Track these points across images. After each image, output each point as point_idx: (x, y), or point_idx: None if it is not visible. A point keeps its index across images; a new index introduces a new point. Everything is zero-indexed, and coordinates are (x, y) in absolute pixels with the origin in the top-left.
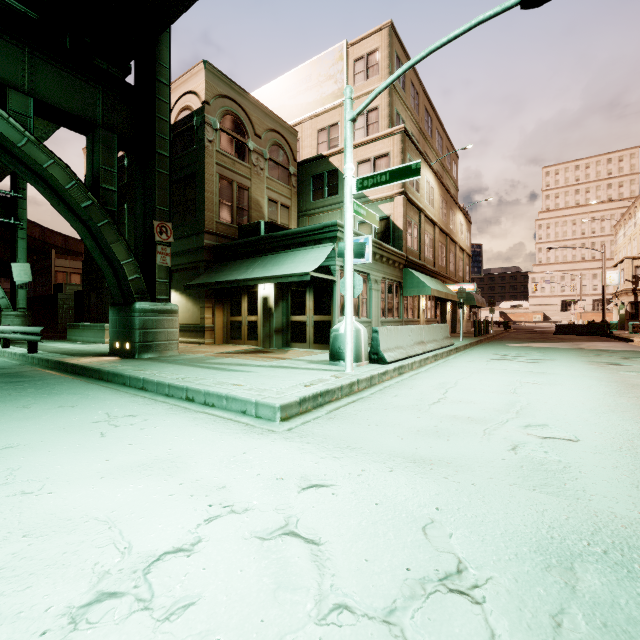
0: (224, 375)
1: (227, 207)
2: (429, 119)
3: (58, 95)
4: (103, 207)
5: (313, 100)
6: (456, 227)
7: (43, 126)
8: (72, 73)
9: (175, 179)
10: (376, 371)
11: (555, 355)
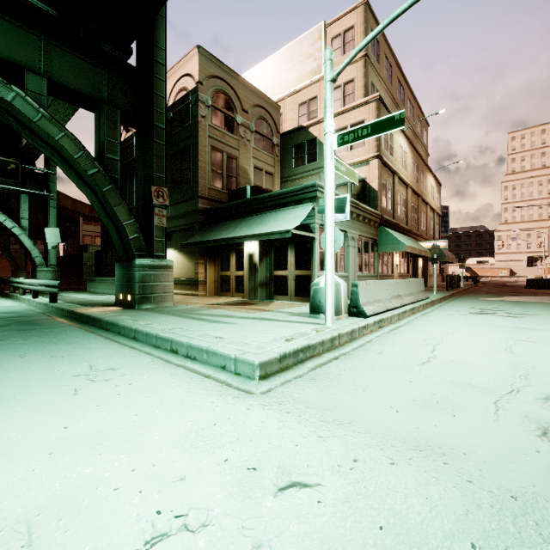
0: (209, 327)
1: (218, 175)
2: (401, 89)
3: (69, 77)
4: (107, 174)
5: (294, 78)
6: (427, 189)
7: (64, 110)
8: (81, 57)
9: (174, 152)
10: (357, 325)
11: (537, 309)
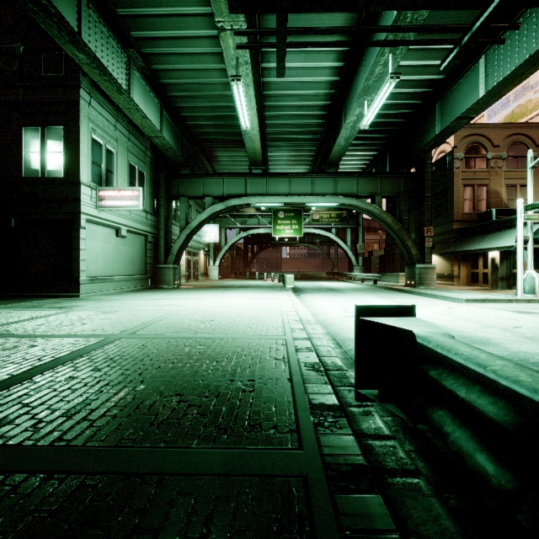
0: (452, 293)
1: (469, 202)
2: None
3: (388, 189)
4: (403, 227)
5: None
6: None
7: None
8: (392, 178)
9: (435, 192)
10: (537, 298)
11: None
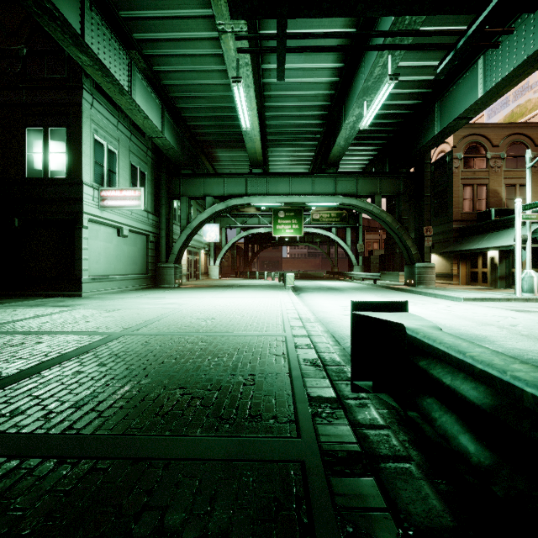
0: (451, 292)
1: (469, 202)
2: None
3: (387, 189)
4: (403, 227)
5: None
6: None
7: None
8: (392, 178)
9: (435, 192)
10: (535, 297)
11: None
